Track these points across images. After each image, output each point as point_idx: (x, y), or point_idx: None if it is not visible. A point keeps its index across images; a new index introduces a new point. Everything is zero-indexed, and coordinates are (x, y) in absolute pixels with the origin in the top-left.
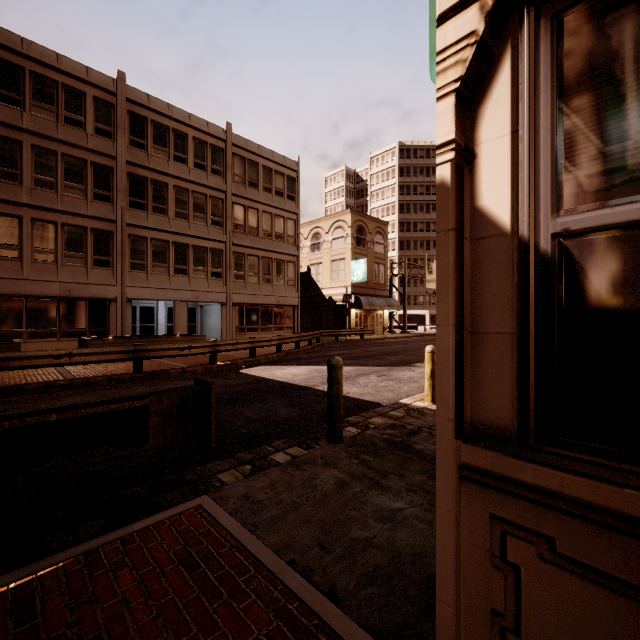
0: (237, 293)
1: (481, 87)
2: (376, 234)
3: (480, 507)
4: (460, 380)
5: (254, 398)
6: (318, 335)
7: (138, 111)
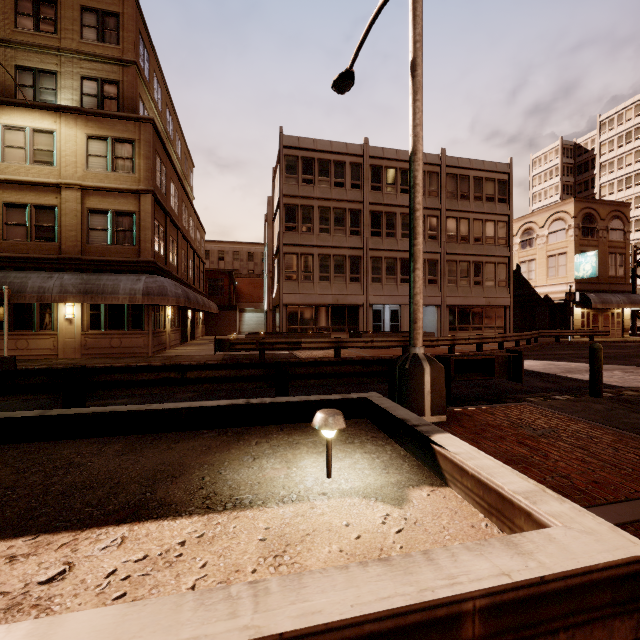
0: (450, 296)
1: None
2: (611, 219)
3: None
4: None
5: None
6: (536, 335)
7: (376, 163)
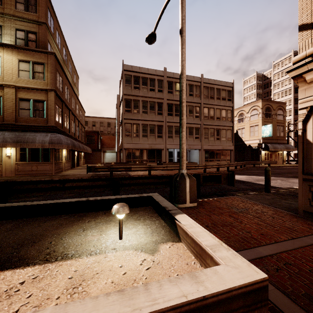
0: (205, 145)
1: (307, 120)
2: (278, 110)
3: (306, 184)
4: (303, 166)
5: None
6: (244, 163)
7: (170, 80)
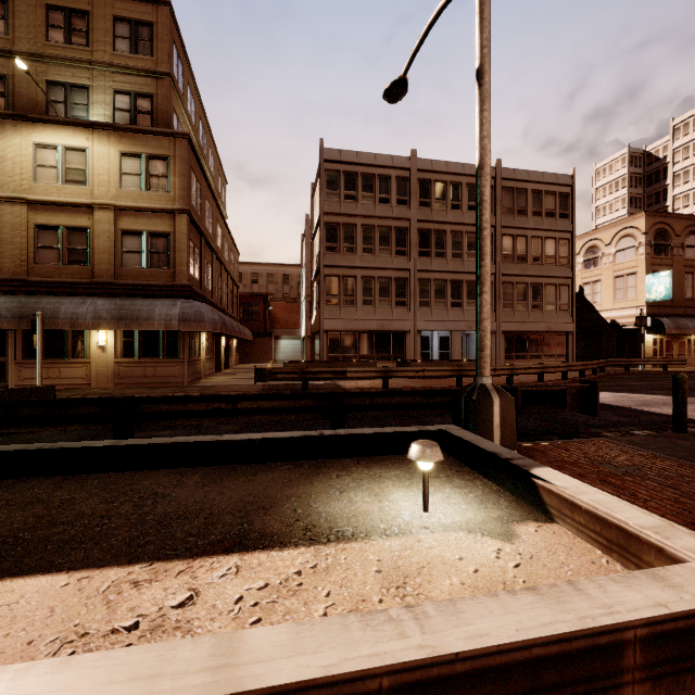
0: (506, 321)
1: None
2: (687, 235)
3: None
4: None
5: None
6: (603, 364)
7: (424, 176)
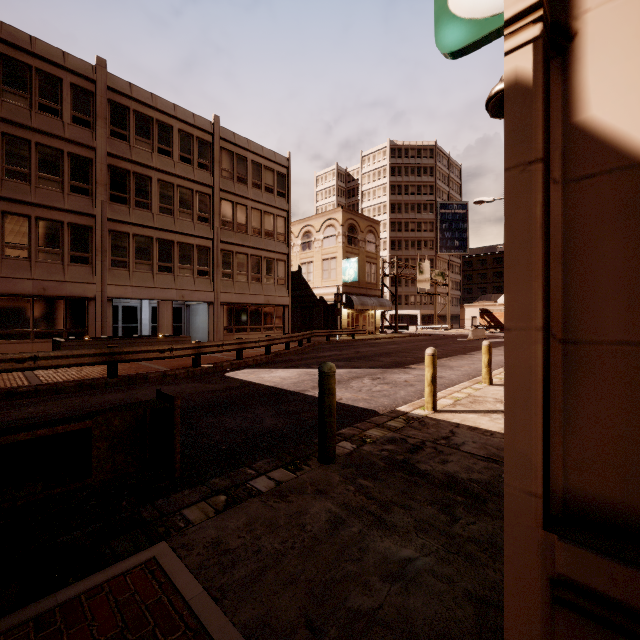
0: (225, 292)
1: None
2: (368, 233)
3: None
4: (547, 423)
5: (238, 406)
6: (309, 335)
7: (119, 100)
